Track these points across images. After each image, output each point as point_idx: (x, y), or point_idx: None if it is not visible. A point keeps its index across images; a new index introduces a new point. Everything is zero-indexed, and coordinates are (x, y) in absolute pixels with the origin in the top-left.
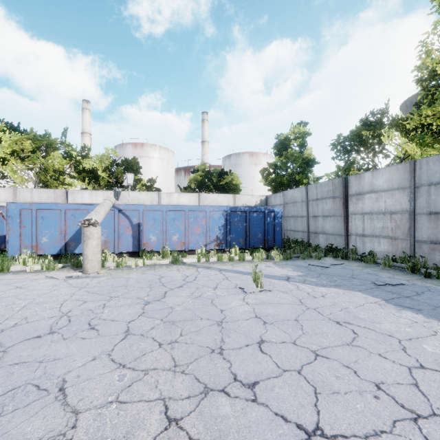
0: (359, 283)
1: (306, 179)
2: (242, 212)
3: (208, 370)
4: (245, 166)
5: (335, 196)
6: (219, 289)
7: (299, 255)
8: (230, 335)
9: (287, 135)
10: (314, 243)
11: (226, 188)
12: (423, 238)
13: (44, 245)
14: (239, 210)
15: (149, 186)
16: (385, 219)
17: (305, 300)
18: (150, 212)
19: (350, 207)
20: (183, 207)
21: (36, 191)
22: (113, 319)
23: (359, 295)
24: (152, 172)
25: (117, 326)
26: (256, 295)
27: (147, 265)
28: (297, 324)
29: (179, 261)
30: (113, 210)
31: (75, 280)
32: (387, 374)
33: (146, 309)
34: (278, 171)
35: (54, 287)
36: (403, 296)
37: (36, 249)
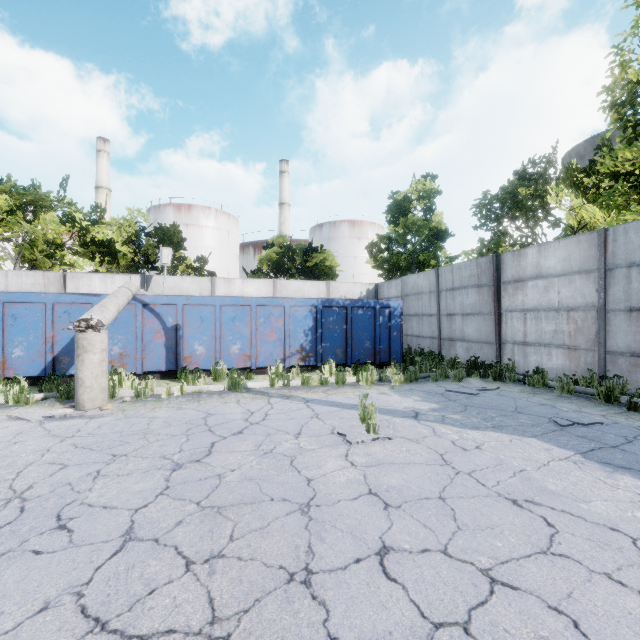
0: (530, 422)
1: (435, 259)
2: (340, 307)
3: (281, 630)
4: (343, 241)
5: (481, 285)
6: (305, 437)
7: (428, 374)
8: (325, 535)
9: (406, 193)
10: (449, 355)
11: (316, 271)
12: (619, 349)
13: (16, 361)
14: (336, 305)
15: (197, 268)
16: (559, 319)
17: (450, 456)
18: (194, 308)
19: (504, 301)
20: (247, 300)
21: (14, 274)
22: (108, 504)
23: (537, 444)
24: (204, 249)
25: (111, 520)
26: (366, 447)
27: (188, 394)
28: (444, 506)
29: (240, 386)
30: (134, 303)
31: (58, 423)
32: (638, 627)
33: (173, 481)
34: (392, 247)
35: (17, 436)
36: (607, 446)
37: (2, 368)
